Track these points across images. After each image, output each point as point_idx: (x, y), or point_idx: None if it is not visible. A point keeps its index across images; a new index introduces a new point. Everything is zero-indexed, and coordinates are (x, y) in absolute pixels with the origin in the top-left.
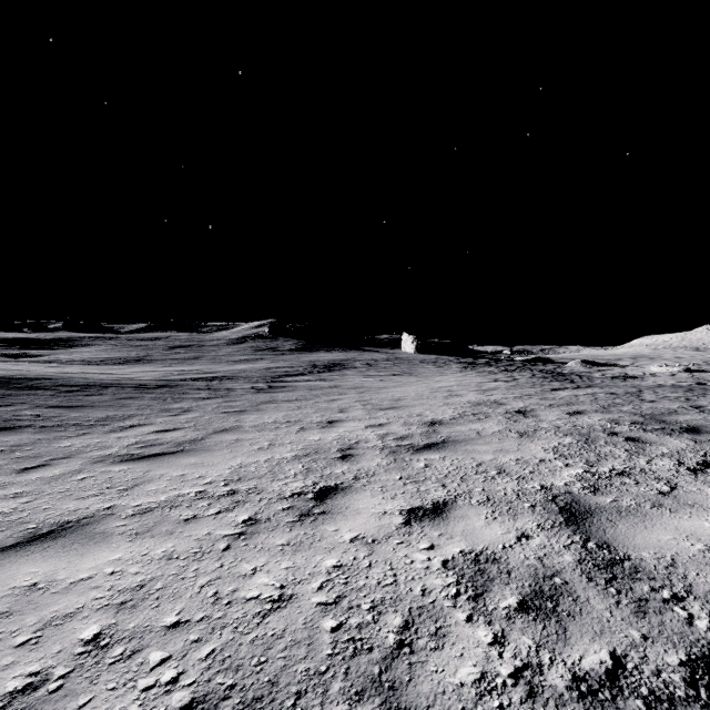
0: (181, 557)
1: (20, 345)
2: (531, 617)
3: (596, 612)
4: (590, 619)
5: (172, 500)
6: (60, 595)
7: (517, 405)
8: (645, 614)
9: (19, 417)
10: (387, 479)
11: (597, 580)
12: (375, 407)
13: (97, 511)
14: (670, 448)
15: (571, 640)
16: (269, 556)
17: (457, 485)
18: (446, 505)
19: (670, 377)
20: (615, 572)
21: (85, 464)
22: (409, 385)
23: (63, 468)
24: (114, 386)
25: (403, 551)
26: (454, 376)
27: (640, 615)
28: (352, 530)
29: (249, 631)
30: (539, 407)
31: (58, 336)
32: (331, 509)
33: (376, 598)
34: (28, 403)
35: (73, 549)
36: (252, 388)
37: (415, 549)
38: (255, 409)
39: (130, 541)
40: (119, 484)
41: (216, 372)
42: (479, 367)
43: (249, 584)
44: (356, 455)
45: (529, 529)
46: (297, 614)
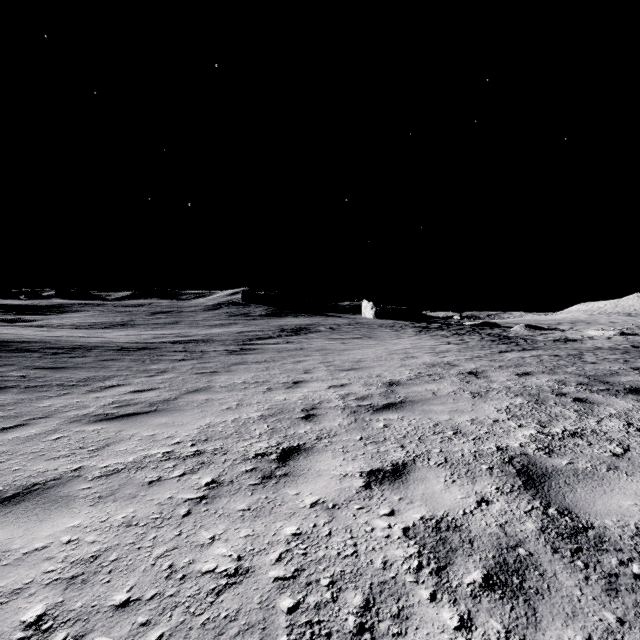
0: (140, 524)
1: (16, 311)
2: (498, 595)
3: (565, 590)
4: (560, 598)
5: (139, 461)
6: (11, 567)
7: (469, 366)
8: (617, 592)
9: (6, 378)
10: (348, 440)
11: (562, 552)
12: (337, 368)
13: (64, 473)
14: (617, 409)
15: (543, 624)
16: (228, 522)
17: (415, 446)
18: (405, 467)
19: (607, 340)
20: (579, 543)
21: (62, 423)
22: (369, 347)
23: (40, 428)
24: (98, 349)
25: (363, 518)
26: (409, 339)
27: (612, 593)
28: (313, 494)
29: (201, 612)
30: (490, 369)
31: (50, 303)
32: (293, 471)
33: (336, 572)
34: (16, 364)
35: (34, 514)
36: (225, 351)
37: (375, 515)
38: (226, 370)
39: (92, 506)
40: (91, 444)
41: (193, 335)
42: (432, 331)
43: (205, 554)
44: (319, 415)
45: (489, 493)
46: (253, 590)
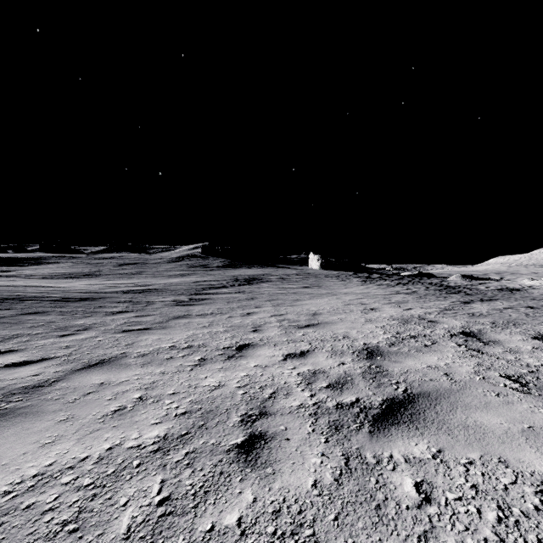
0: None
1: None
2: None
3: None
4: None
5: None
6: None
7: (453, 323)
8: None
9: None
10: None
11: None
12: (292, 324)
13: None
14: None
15: None
16: None
17: None
18: None
19: None
20: None
21: None
22: (321, 297)
23: None
24: (33, 299)
25: None
26: (358, 289)
27: None
28: None
29: None
30: (485, 327)
31: (31, 256)
32: None
33: None
34: None
35: None
36: (172, 301)
37: None
38: (162, 327)
39: None
40: None
41: (151, 285)
42: (376, 281)
43: None
44: (272, 438)
45: None
46: None
